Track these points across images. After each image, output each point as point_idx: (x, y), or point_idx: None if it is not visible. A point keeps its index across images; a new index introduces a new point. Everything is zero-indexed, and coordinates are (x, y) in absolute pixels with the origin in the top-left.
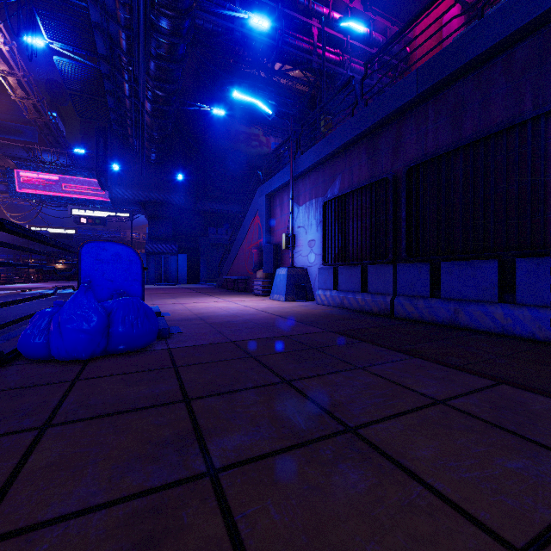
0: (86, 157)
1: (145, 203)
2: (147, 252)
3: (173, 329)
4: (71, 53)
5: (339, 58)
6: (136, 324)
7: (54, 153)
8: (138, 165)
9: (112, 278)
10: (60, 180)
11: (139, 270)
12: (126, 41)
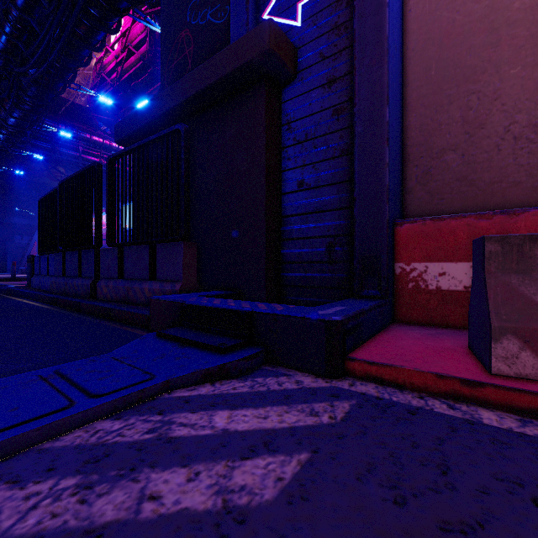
0: None
1: None
2: None
3: None
4: None
5: (98, 160)
6: None
7: None
8: None
9: None
10: None
11: None
12: None
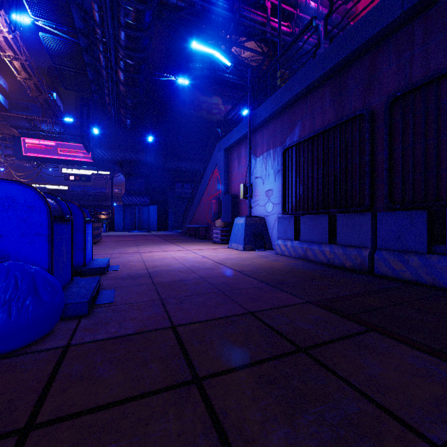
0: (76, 126)
1: (122, 162)
2: (124, 204)
3: (105, 295)
4: (53, 29)
5: (290, 29)
6: (5, 311)
7: (50, 123)
8: (115, 130)
9: (1, 232)
10: (56, 145)
11: (45, 220)
12: (98, 13)
